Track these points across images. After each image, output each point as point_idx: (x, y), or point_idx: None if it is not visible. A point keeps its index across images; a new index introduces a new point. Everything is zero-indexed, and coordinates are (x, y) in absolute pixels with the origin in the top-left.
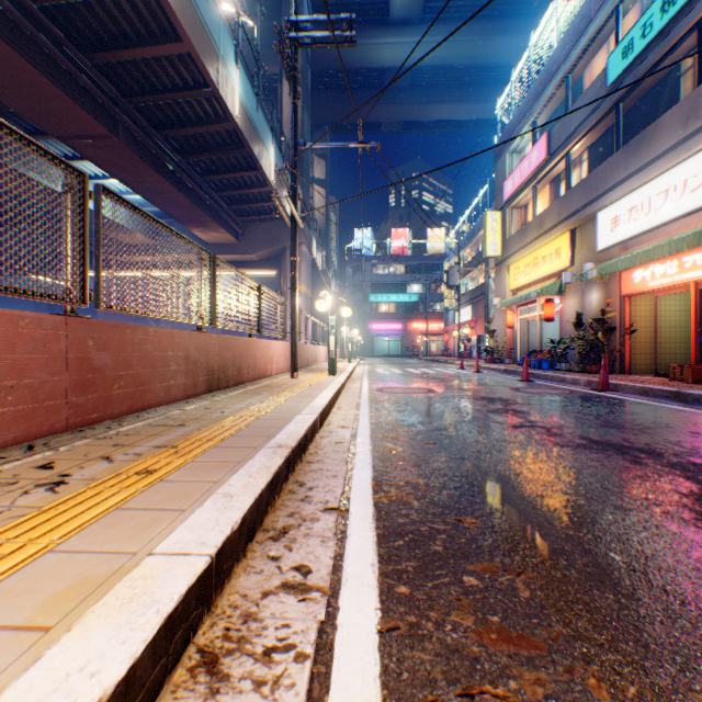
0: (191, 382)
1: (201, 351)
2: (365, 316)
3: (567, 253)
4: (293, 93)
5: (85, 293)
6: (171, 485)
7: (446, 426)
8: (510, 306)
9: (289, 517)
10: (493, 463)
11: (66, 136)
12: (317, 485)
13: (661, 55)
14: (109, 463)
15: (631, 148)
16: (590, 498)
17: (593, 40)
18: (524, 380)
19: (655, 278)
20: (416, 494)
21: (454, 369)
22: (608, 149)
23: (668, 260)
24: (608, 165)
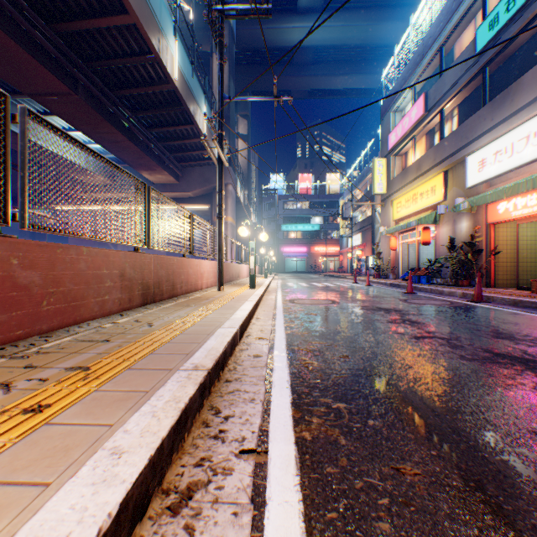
0: (126, 296)
1: (136, 269)
2: (278, 241)
3: (441, 190)
4: (220, 56)
5: (6, 212)
6: (54, 432)
7: (355, 337)
8: (393, 233)
9: (196, 467)
10: (410, 381)
11: (35, 93)
12: (233, 413)
13: (523, 25)
14: (2, 394)
15: (496, 103)
16: (533, 432)
17: (464, 17)
18: (409, 292)
19: (517, 208)
20: (340, 425)
21: (349, 282)
22: (475, 105)
23: (529, 194)
24: (476, 117)
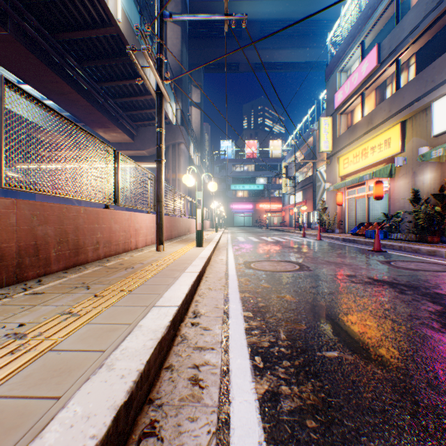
0: None
1: None
2: (228, 199)
3: (398, 142)
4: None
5: None
6: None
7: None
8: (339, 189)
9: None
10: None
11: None
12: None
13: None
14: None
15: None
16: None
17: None
18: (377, 250)
19: None
20: None
21: (298, 237)
22: (440, 48)
23: None
24: None
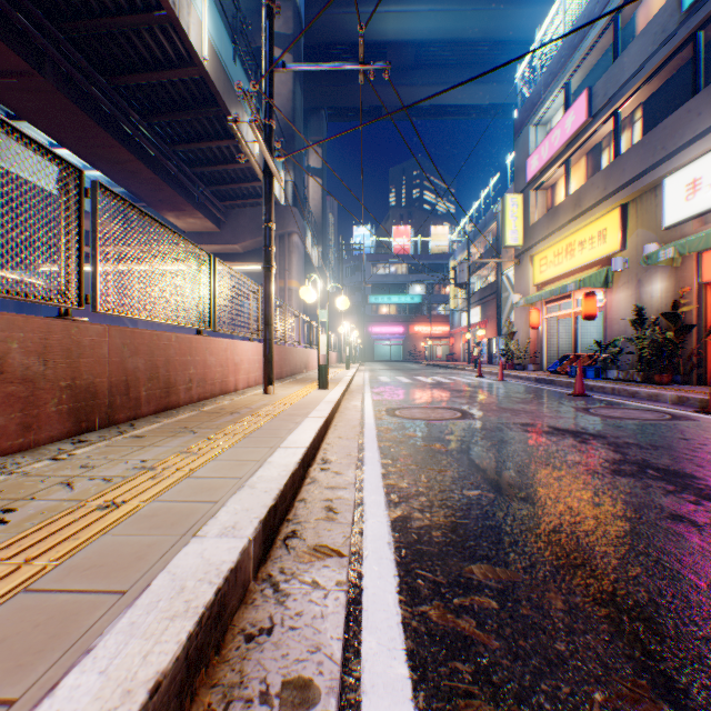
0: (10, 420)
1: (49, 356)
2: (365, 318)
3: (617, 235)
4: None
5: None
6: None
7: (579, 539)
8: (534, 303)
9: None
10: None
11: None
12: None
13: None
14: None
15: None
16: None
17: None
18: (579, 393)
19: None
20: None
21: (470, 376)
22: (676, 99)
23: None
24: (683, 113)
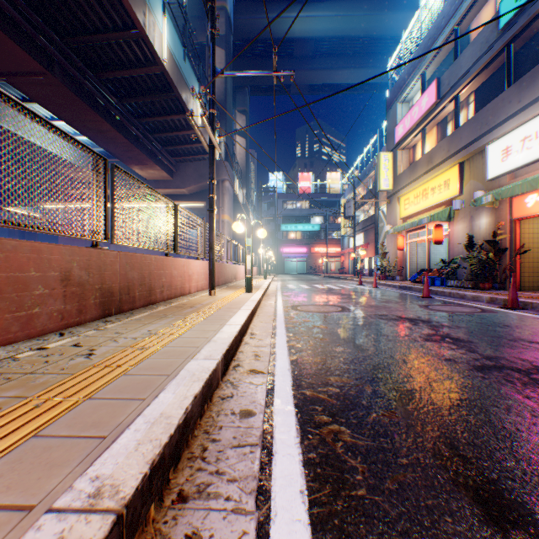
0: (73, 307)
1: (91, 270)
2: (278, 242)
3: (456, 184)
4: (211, 23)
5: None
6: None
7: (390, 367)
8: (400, 232)
9: None
10: None
11: (4, 72)
12: None
13: None
14: None
15: (525, 82)
16: None
17: None
18: (426, 296)
19: None
20: None
21: (354, 284)
22: (496, 89)
23: None
24: (500, 100)
